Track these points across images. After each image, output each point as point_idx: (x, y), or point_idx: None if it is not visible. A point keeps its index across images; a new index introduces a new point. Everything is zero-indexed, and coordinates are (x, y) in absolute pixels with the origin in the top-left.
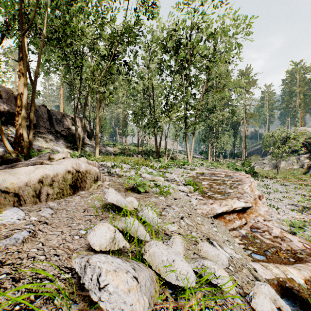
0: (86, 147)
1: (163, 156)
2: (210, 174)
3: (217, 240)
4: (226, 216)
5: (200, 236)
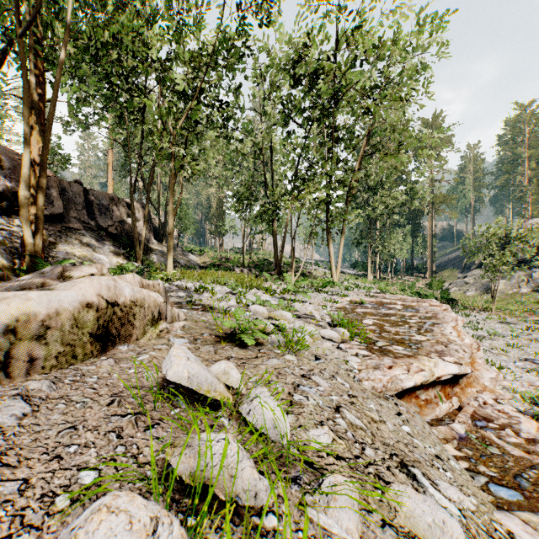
0: (151, 256)
1: (287, 271)
2: (375, 304)
3: (419, 461)
4: (421, 393)
5: (384, 459)
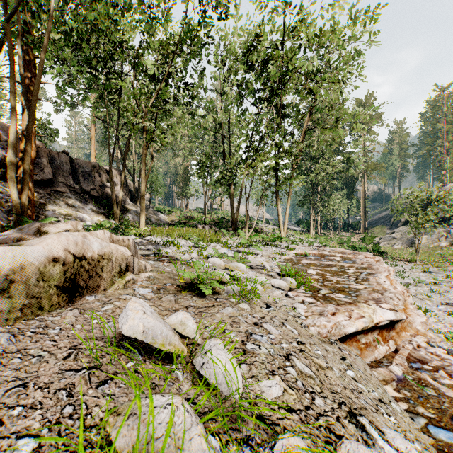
0: (127, 215)
1: (242, 228)
2: (318, 256)
3: (365, 407)
4: (361, 337)
5: (333, 408)
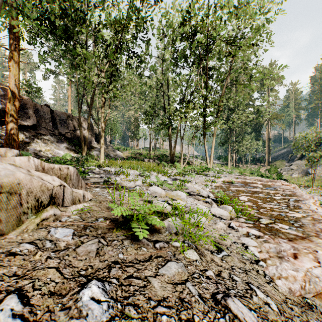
0: (93, 151)
1: (177, 161)
2: (241, 183)
3: None
4: None
5: None
